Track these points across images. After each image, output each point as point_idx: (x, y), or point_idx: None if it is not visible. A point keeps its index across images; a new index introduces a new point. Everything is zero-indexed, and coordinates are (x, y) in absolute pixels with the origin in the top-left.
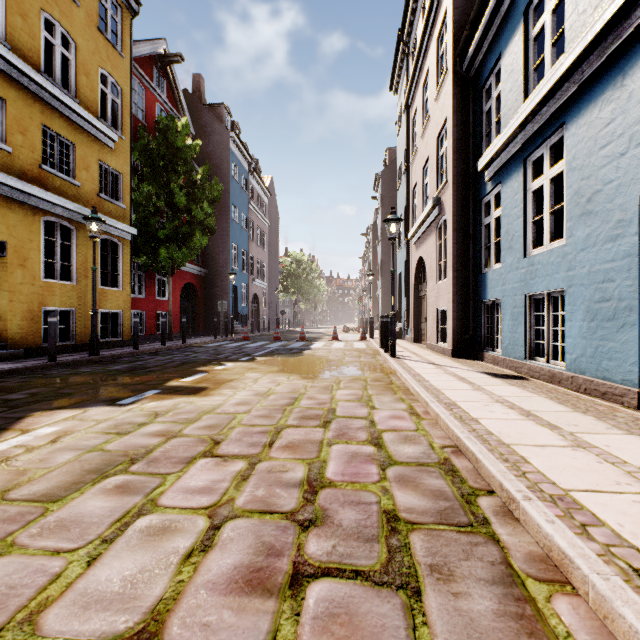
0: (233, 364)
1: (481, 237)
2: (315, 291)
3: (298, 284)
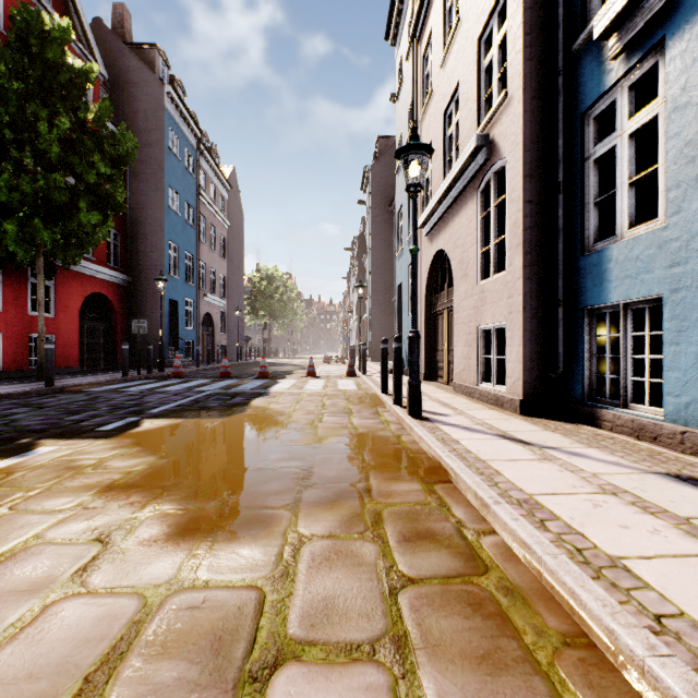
0: (53, 449)
1: (583, 185)
2: (291, 314)
3: (270, 305)
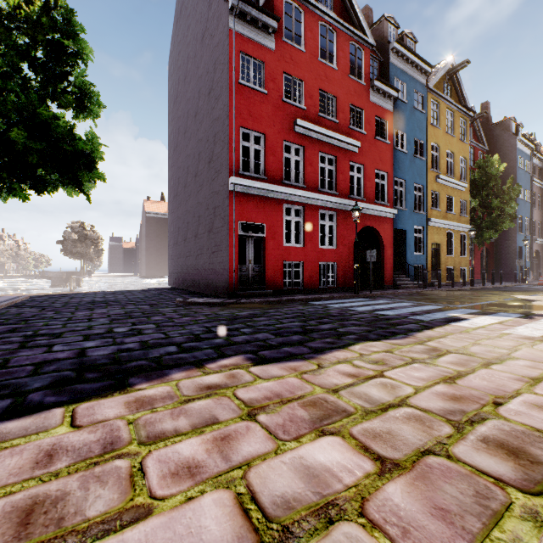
0: None
1: None
2: None
3: None
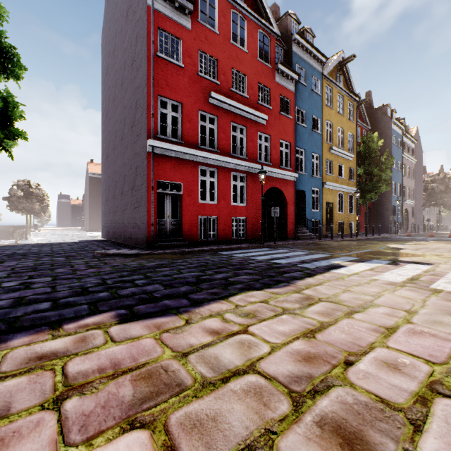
0: (420, 242)
1: None
2: None
3: (440, 197)
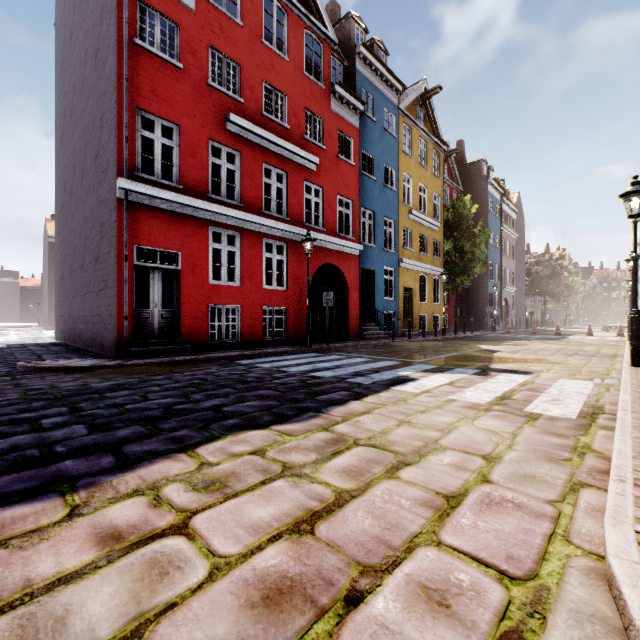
0: (521, 341)
1: None
2: (566, 290)
3: (545, 284)
